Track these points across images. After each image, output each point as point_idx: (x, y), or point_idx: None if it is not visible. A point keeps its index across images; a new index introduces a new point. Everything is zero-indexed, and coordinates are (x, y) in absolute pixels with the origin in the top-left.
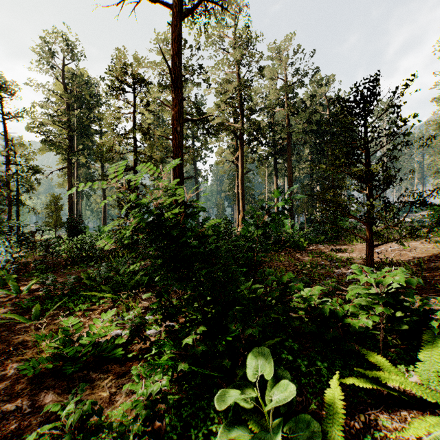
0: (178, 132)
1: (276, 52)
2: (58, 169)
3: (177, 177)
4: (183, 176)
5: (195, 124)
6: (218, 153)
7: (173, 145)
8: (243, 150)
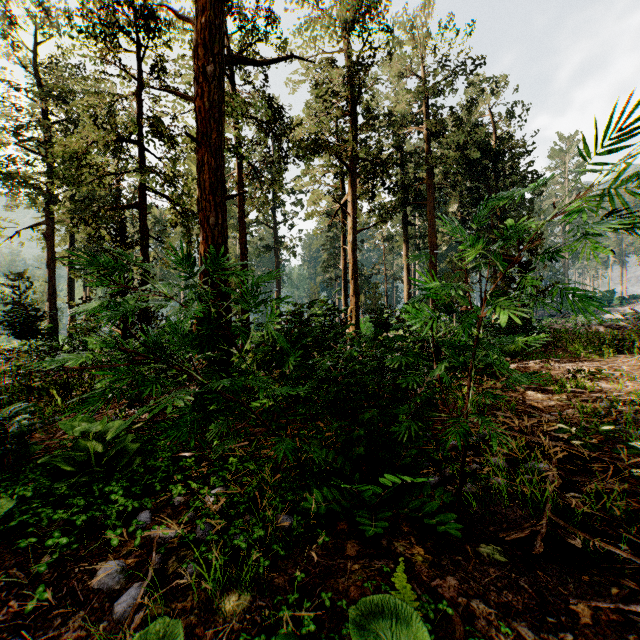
0: (208, 76)
1: (409, 30)
2: (30, 226)
3: (207, 191)
4: (225, 192)
5: (268, 135)
6: (311, 201)
7: (197, 110)
8: (356, 191)
